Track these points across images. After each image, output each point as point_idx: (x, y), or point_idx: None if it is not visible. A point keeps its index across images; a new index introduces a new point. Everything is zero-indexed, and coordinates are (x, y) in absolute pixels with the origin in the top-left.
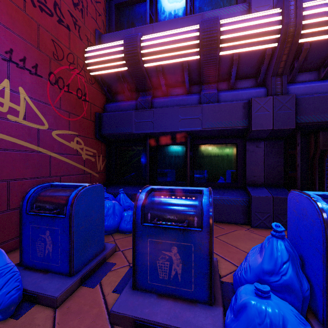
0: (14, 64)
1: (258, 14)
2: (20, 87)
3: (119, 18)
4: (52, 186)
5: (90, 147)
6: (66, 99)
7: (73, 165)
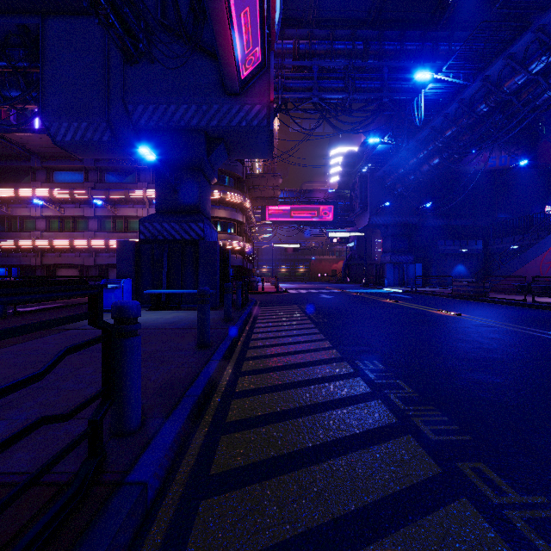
0: None
1: (28, 240)
2: None
3: None
4: None
5: None
6: None
7: None
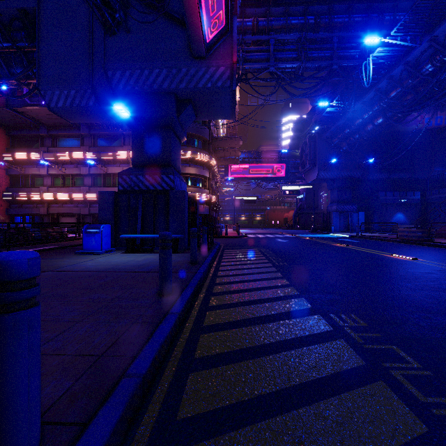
0: None
1: (37, 194)
2: None
3: (15, 180)
4: None
5: (4, 217)
6: None
7: None
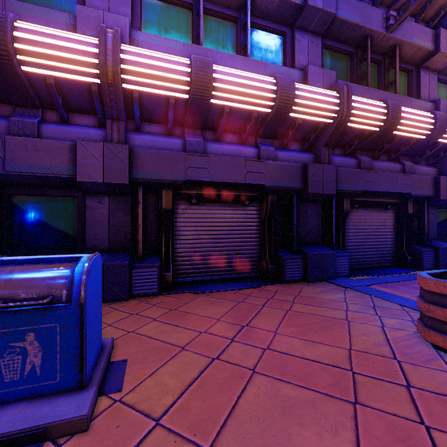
0: None
1: (71, 35)
2: None
3: None
4: None
5: None
6: None
7: None
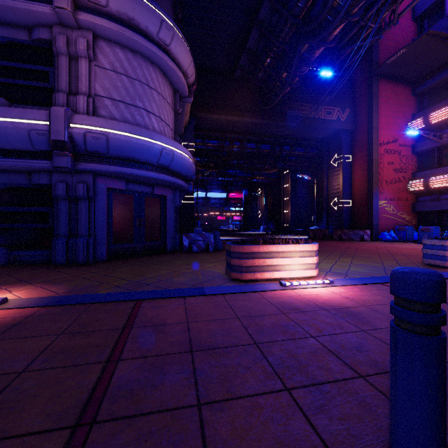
0: (390, 200)
1: None
2: (391, 205)
3: (424, 160)
4: (400, 226)
5: (409, 216)
6: (401, 203)
7: (403, 222)
